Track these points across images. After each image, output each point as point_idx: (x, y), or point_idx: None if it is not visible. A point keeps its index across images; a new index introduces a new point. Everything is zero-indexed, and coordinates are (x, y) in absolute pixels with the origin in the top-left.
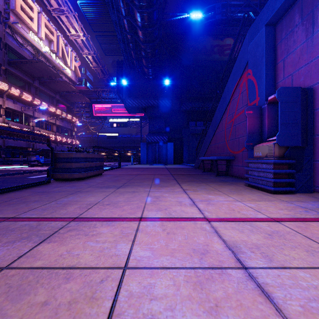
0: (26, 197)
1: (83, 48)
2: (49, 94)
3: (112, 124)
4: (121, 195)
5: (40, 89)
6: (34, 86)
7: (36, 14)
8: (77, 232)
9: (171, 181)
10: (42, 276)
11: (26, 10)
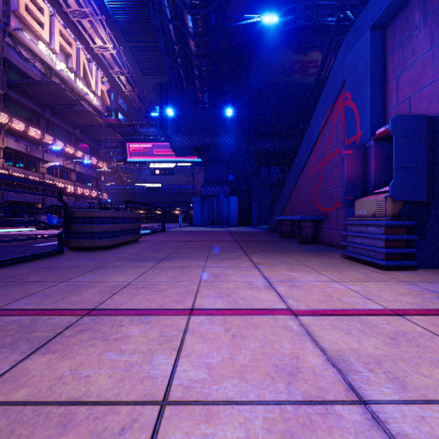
0: (23, 275)
1: (114, 65)
2: (65, 129)
3: (154, 170)
4: (163, 272)
5: (53, 122)
6: (45, 118)
7: (47, 17)
8: (92, 334)
9: (236, 251)
10: (21, 421)
11: (33, 12)
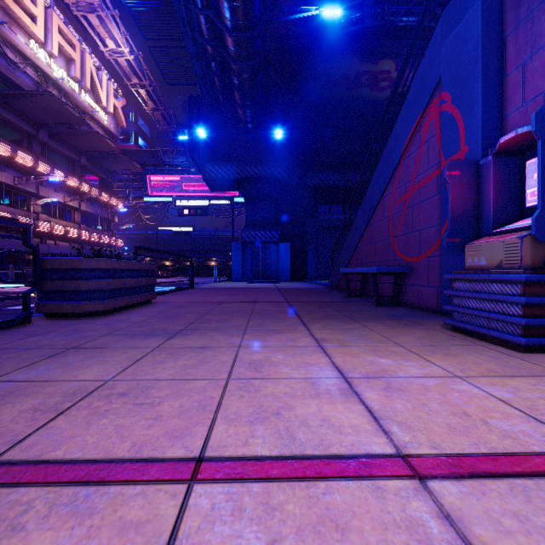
0: None
1: (131, 75)
2: (67, 155)
3: (182, 209)
4: (170, 360)
5: (50, 146)
6: (39, 140)
7: (41, 9)
8: None
9: (288, 318)
10: None
11: (23, 1)
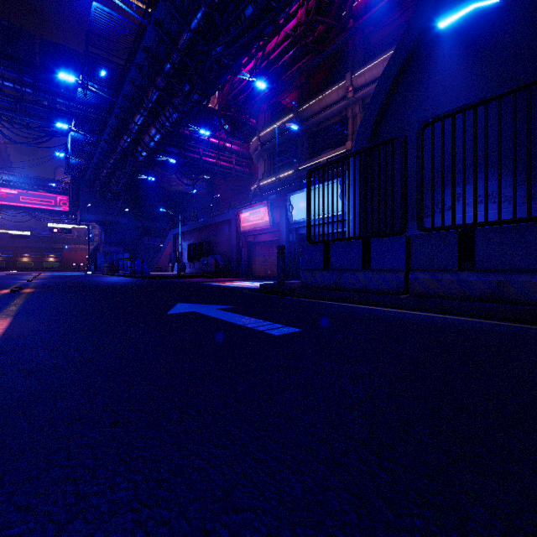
0: None
1: None
2: None
3: (53, 229)
4: None
5: None
6: None
7: None
8: None
9: None
10: None
11: None
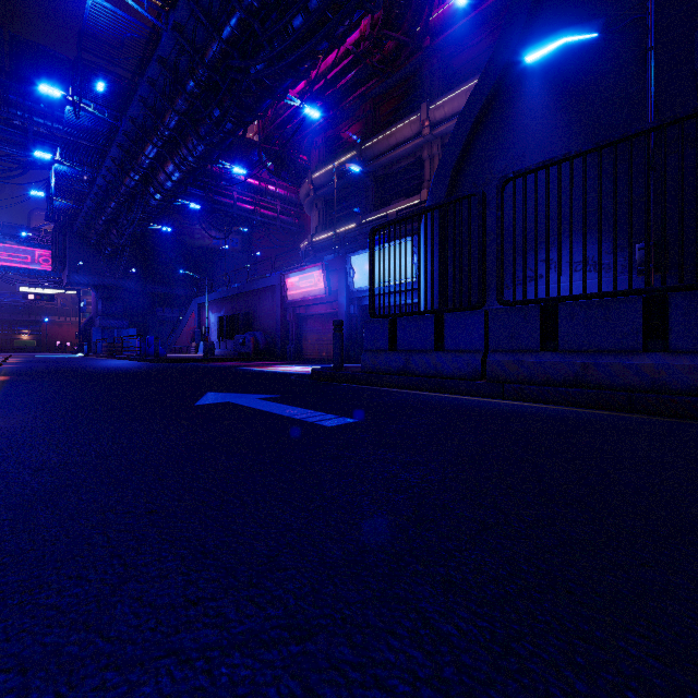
0: None
1: None
2: None
3: (28, 295)
4: None
5: None
6: None
7: None
8: None
9: None
10: None
11: None
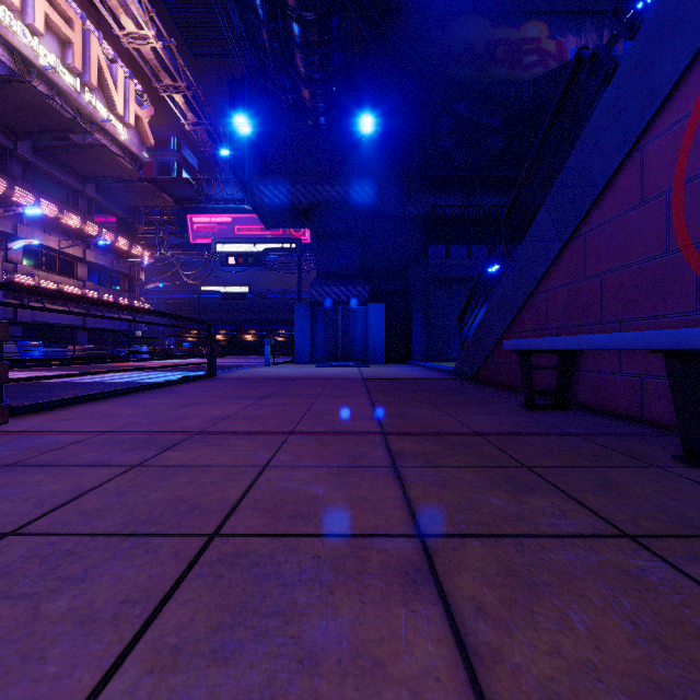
0: None
1: (161, 72)
2: (64, 182)
3: (225, 257)
4: None
5: (37, 167)
6: (19, 158)
7: None
8: None
9: None
10: None
11: None
